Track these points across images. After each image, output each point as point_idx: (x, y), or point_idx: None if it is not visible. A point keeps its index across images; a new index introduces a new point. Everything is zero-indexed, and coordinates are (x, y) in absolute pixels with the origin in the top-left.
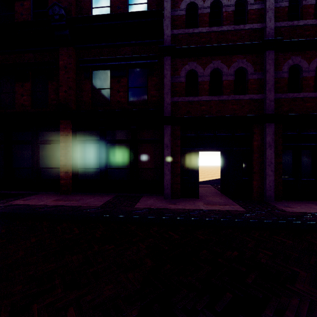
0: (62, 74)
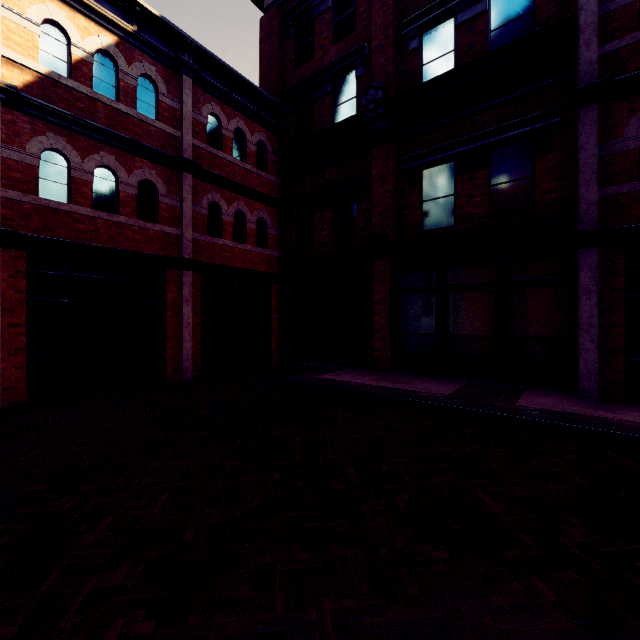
0: (375, 189)
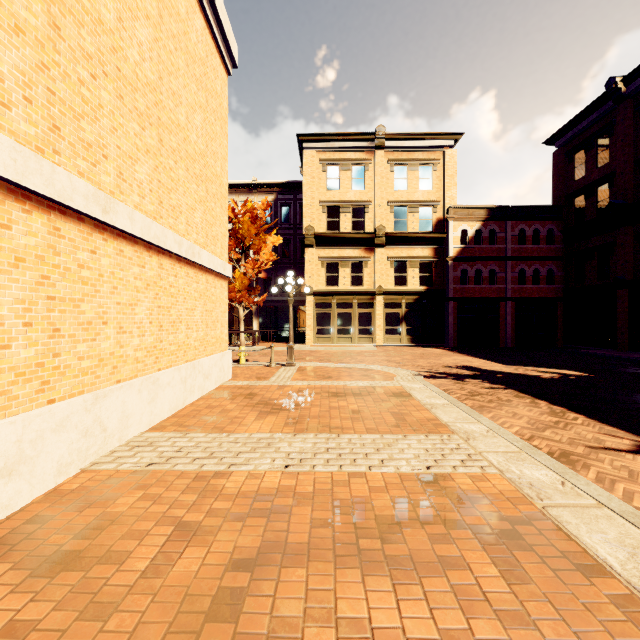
0: (618, 251)
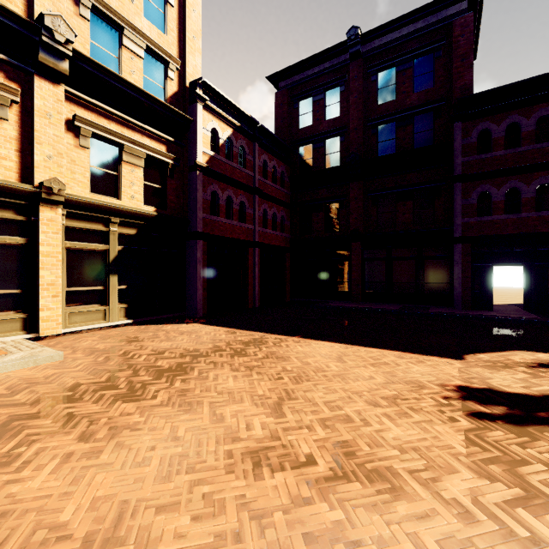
0: (352, 204)
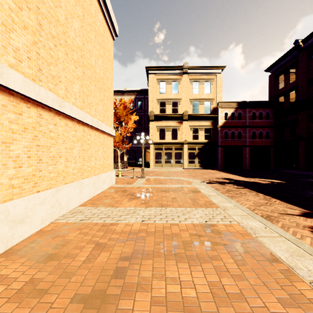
0: (300, 123)
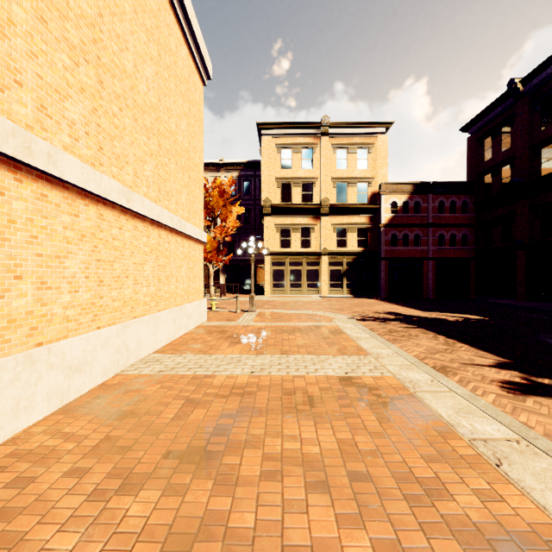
0: (518, 220)
